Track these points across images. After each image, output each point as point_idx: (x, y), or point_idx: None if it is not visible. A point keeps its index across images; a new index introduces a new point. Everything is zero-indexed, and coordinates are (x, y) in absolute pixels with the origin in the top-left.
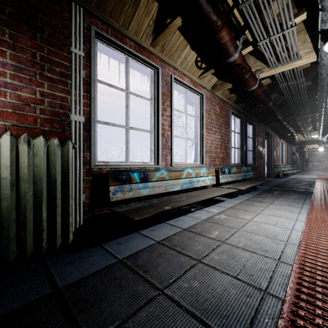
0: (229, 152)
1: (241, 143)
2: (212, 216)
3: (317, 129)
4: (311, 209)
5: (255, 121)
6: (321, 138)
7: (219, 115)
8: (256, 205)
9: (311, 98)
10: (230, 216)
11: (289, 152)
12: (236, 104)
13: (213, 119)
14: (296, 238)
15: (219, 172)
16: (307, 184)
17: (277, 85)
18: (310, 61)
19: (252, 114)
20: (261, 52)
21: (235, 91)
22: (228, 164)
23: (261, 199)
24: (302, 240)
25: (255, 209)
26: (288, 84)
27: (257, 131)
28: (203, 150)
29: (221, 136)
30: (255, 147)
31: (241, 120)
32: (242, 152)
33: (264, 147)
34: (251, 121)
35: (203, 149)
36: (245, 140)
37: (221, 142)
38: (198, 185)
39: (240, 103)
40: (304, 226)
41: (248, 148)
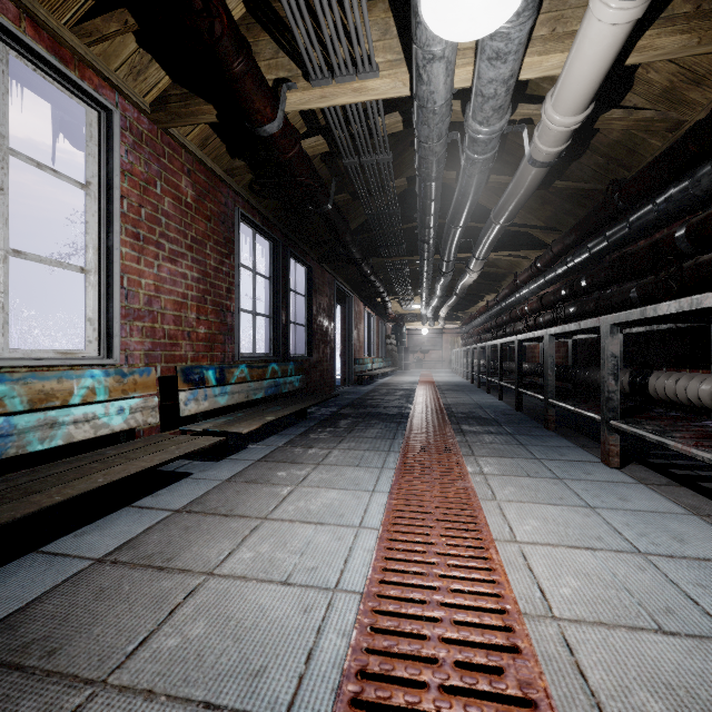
0: (235, 325)
1: (273, 304)
2: (44, 595)
3: (419, 293)
4: (402, 470)
5: (313, 257)
6: (424, 310)
7: (195, 209)
8: (277, 477)
9: (408, 222)
10: (143, 568)
11: (381, 334)
12: (254, 196)
13: (169, 214)
14: (333, 660)
15: (179, 384)
16: (403, 396)
17: (348, 176)
18: (399, 94)
19: (304, 237)
20: (289, 28)
21: (245, 153)
22: (231, 356)
23: (300, 451)
24: (350, 664)
25: (263, 501)
26: (362, 160)
27: (317, 282)
28: (110, 309)
29: (203, 274)
30: (312, 318)
31: (273, 246)
32: (276, 326)
33: (333, 320)
34: (301, 256)
35: (112, 303)
36: (285, 297)
37: (203, 292)
38: (46, 441)
39: (266, 198)
40: (374, 557)
41: (294, 318)
